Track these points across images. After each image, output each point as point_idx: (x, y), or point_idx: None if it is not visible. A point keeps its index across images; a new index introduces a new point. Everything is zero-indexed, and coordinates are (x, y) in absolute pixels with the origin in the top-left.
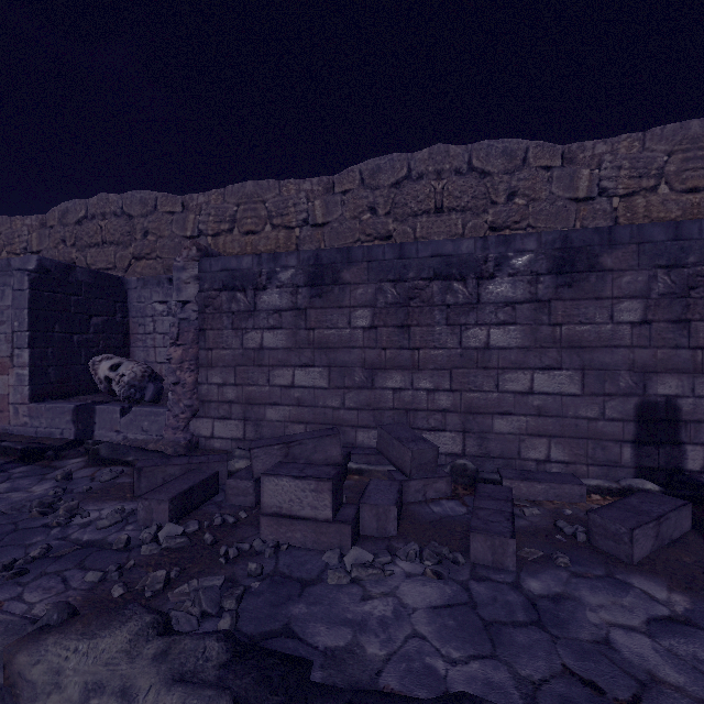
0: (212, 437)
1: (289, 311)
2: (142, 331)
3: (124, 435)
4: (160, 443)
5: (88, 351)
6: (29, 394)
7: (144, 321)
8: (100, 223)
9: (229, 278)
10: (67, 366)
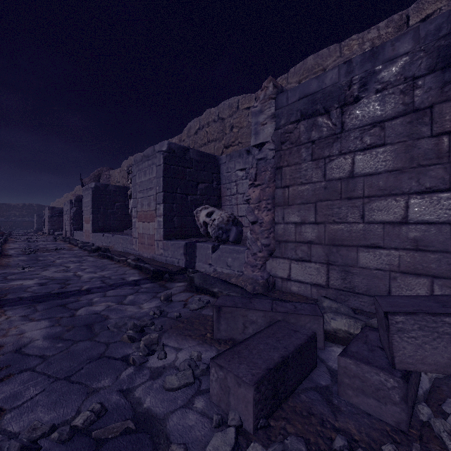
0: (289, 279)
1: (398, 118)
2: (229, 193)
3: (214, 267)
4: (240, 279)
5: (196, 207)
6: (163, 234)
7: (230, 186)
8: (206, 130)
9: (307, 105)
10: (184, 217)
